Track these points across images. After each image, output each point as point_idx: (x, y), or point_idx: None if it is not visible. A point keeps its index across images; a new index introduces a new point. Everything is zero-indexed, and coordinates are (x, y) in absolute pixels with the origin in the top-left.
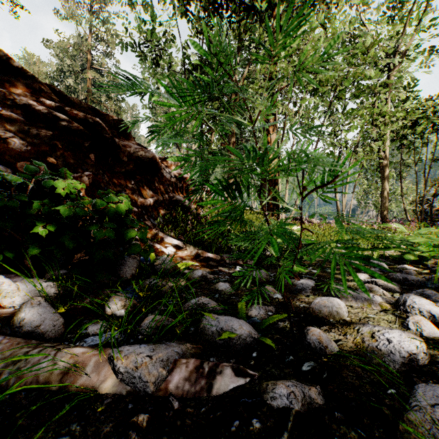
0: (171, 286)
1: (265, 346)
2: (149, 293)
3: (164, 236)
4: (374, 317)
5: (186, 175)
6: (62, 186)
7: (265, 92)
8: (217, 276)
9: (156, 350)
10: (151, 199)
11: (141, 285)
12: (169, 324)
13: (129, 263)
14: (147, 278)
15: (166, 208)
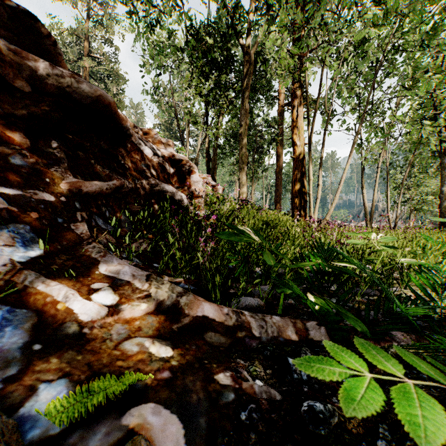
0: None
1: None
2: None
3: (106, 257)
4: None
5: (181, 157)
6: None
7: None
8: None
9: None
10: (105, 184)
11: None
12: None
13: None
14: None
15: (141, 203)
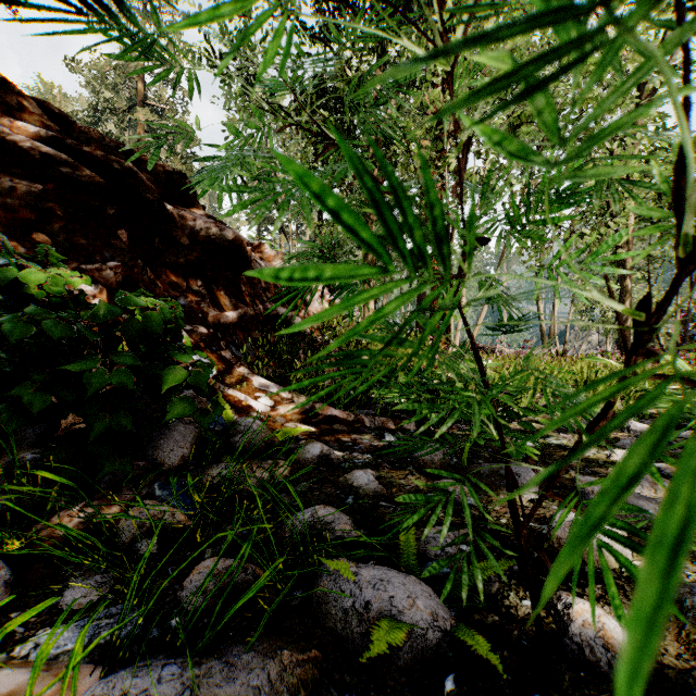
0: (261, 478)
1: (472, 651)
2: (214, 495)
3: (255, 377)
4: (690, 558)
5: None
6: (35, 281)
7: (426, 139)
8: (350, 454)
9: (200, 689)
10: (234, 313)
11: (200, 478)
12: (240, 600)
13: (177, 433)
14: (215, 460)
15: (260, 329)
